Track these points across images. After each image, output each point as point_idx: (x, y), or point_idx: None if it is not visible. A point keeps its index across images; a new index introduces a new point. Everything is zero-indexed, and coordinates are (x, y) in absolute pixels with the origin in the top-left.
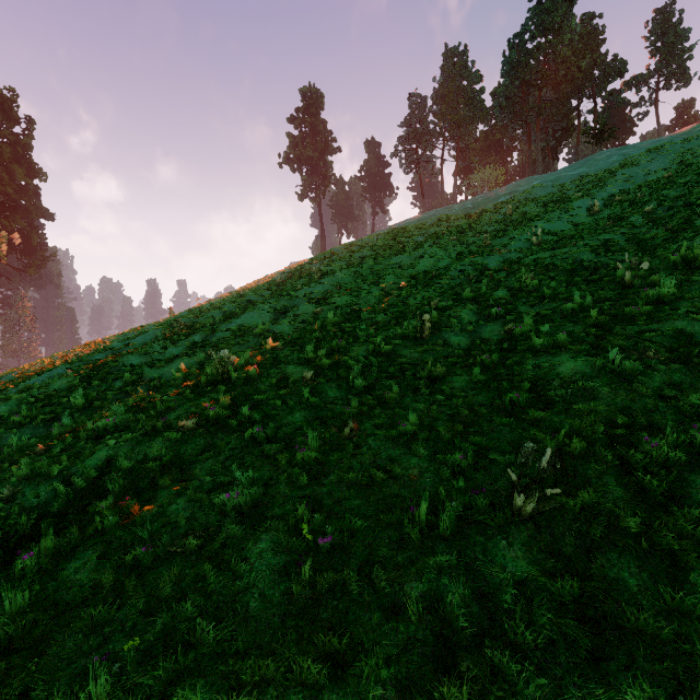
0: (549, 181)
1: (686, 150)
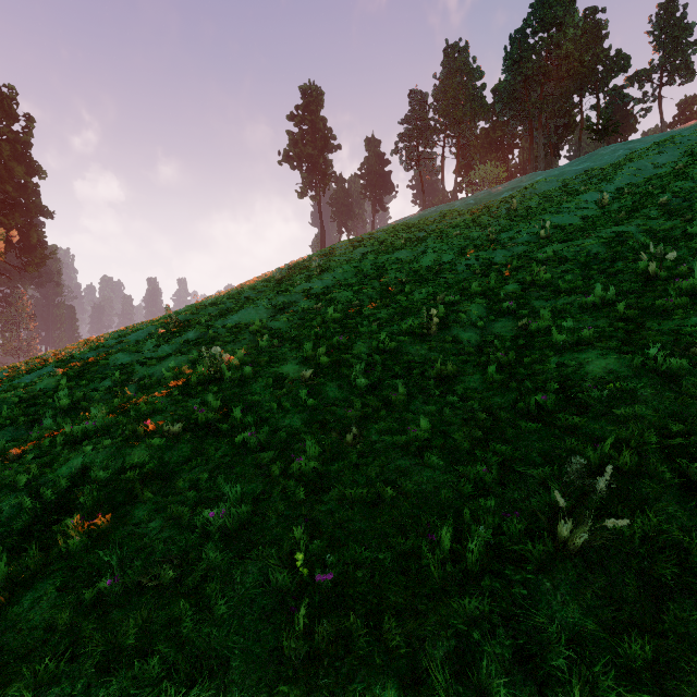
0: (553, 176)
1: (696, 142)
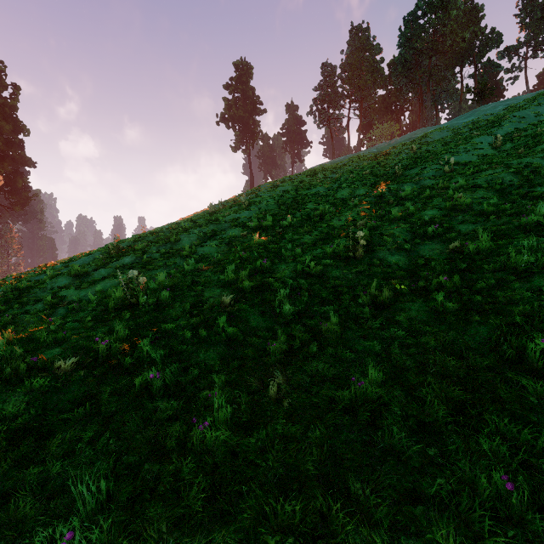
0: (443, 127)
1: None
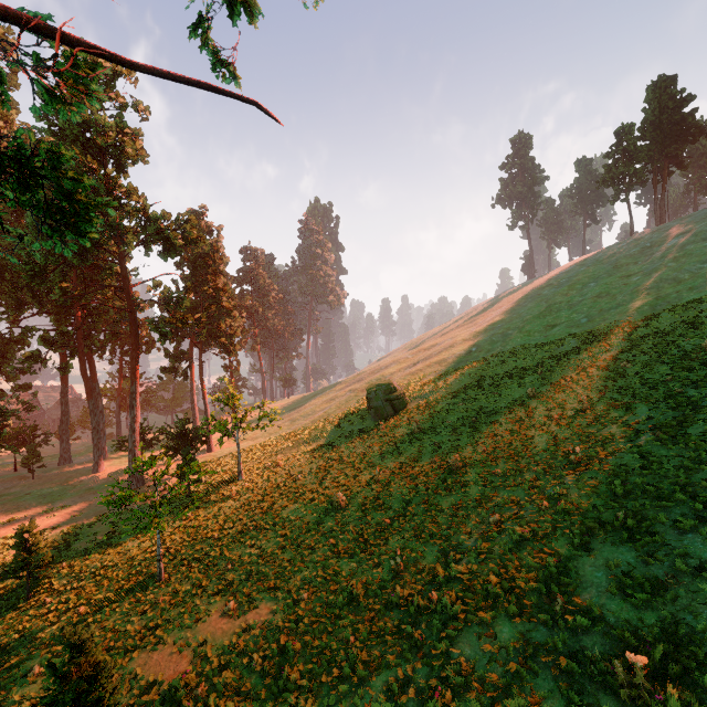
0: None
1: None
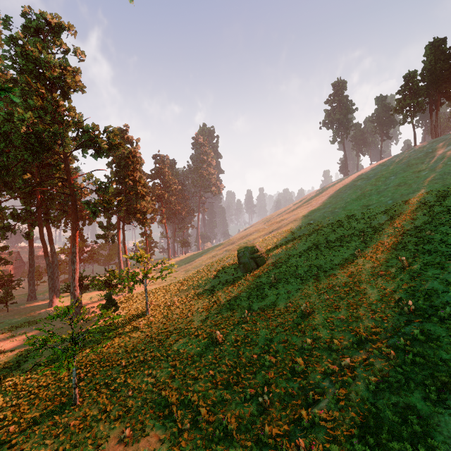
0: None
1: None
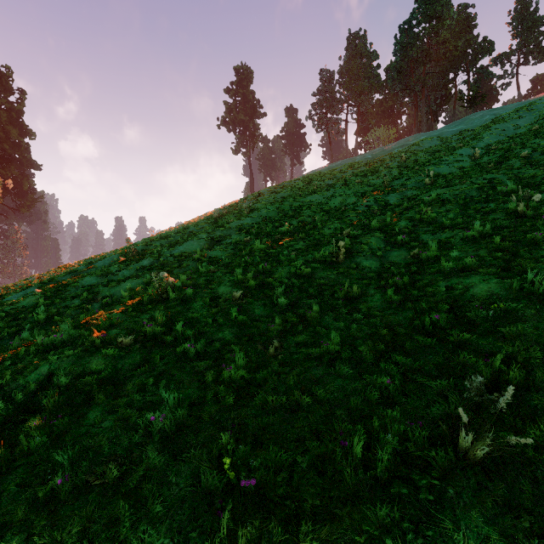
0: (434, 136)
1: None
